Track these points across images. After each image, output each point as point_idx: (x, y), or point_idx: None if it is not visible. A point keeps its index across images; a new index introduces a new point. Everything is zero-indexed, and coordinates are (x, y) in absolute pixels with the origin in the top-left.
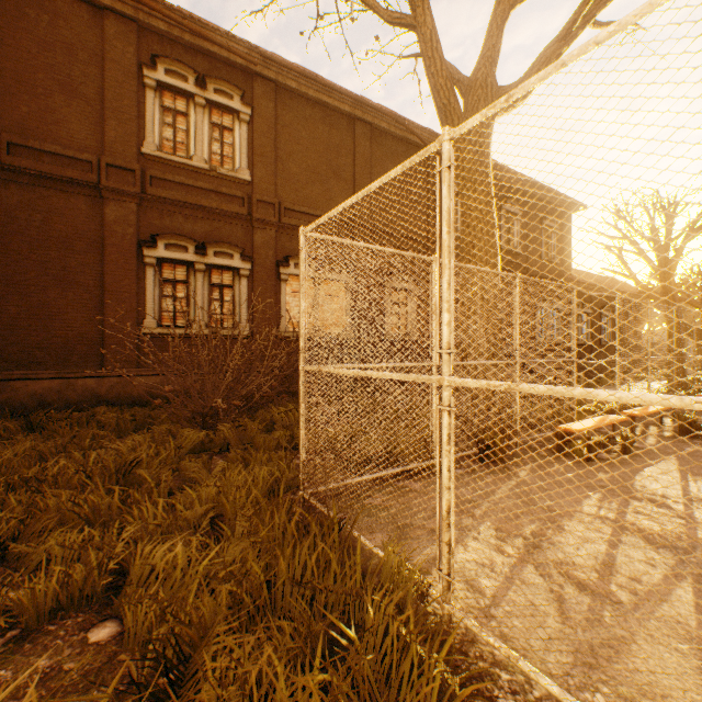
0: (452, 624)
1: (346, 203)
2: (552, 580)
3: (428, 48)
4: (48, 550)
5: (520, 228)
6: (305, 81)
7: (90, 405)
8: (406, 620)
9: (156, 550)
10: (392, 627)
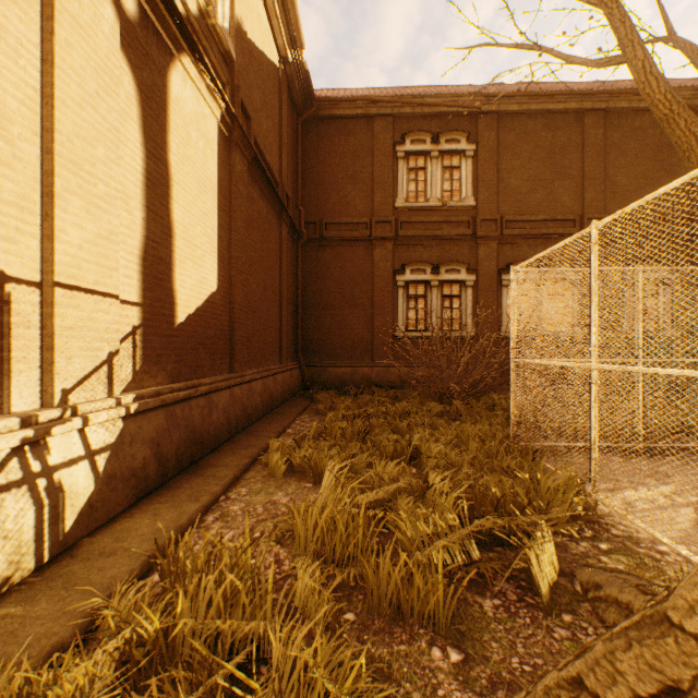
0: (599, 509)
1: (539, 255)
2: None
3: (640, 76)
4: (381, 441)
5: None
6: (526, 100)
7: (366, 385)
8: None
9: (430, 445)
10: (550, 486)
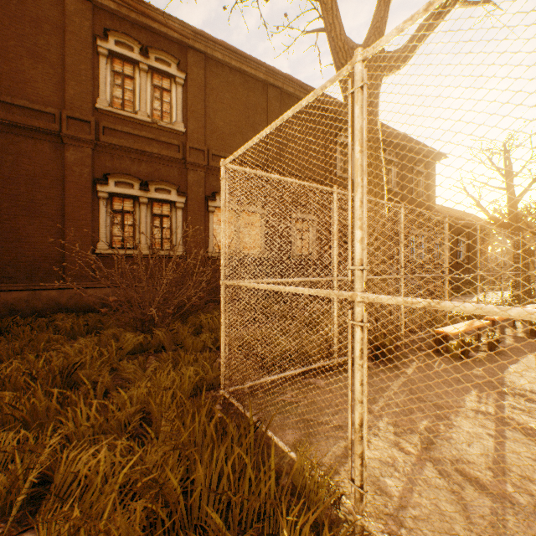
0: (364, 533)
1: (260, 134)
2: (451, 480)
3: (329, 16)
4: None
5: (396, 172)
6: (228, 53)
7: (53, 312)
8: (320, 532)
9: (80, 456)
10: None
